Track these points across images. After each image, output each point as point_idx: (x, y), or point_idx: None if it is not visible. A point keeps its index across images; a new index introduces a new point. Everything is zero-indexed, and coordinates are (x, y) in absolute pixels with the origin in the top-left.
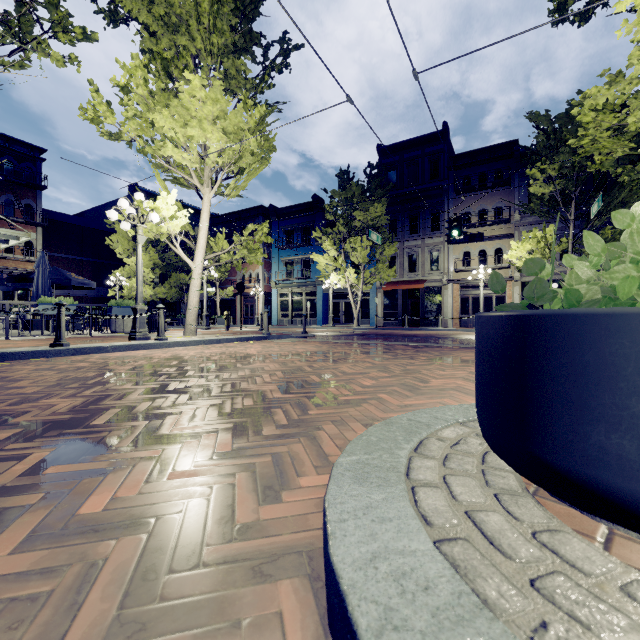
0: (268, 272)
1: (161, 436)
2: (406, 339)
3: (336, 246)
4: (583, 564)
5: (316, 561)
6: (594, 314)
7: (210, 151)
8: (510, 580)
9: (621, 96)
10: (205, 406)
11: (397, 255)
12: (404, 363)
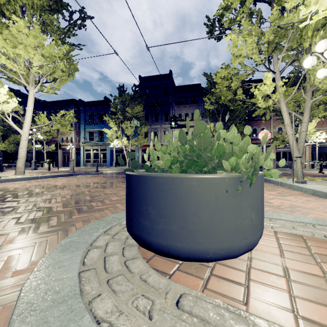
0: (78, 137)
1: None
2: None
3: (117, 125)
4: (134, 269)
5: None
6: (142, 176)
7: (33, 65)
8: (100, 281)
9: (229, 74)
10: (8, 219)
11: (149, 132)
12: None
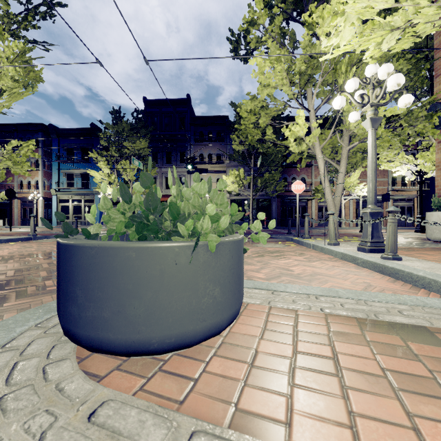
0: (48, 181)
1: None
2: None
3: (110, 166)
4: (54, 375)
5: None
6: (69, 245)
7: None
8: None
9: (257, 108)
10: None
11: (158, 177)
12: None
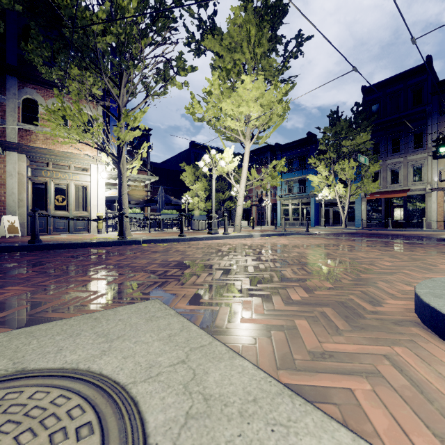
0: (273, 189)
1: (289, 278)
2: (395, 237)
3: (327, 168)
4: None
5: (421, 325)
6: None
7: (251, 118)
8: None
9: None
10: (294, 268)
11: (380, 171)
12: (407, 254)
